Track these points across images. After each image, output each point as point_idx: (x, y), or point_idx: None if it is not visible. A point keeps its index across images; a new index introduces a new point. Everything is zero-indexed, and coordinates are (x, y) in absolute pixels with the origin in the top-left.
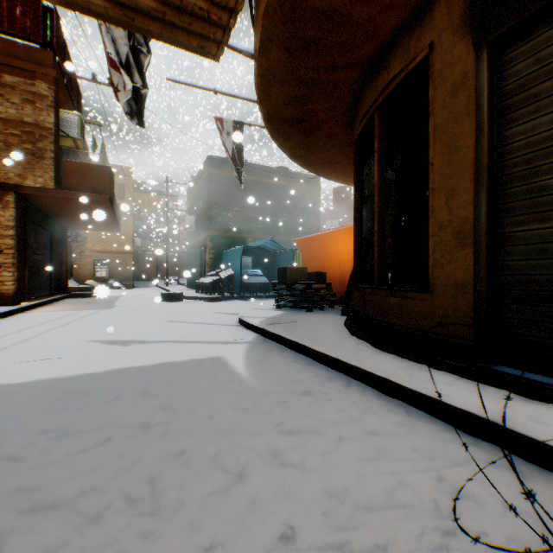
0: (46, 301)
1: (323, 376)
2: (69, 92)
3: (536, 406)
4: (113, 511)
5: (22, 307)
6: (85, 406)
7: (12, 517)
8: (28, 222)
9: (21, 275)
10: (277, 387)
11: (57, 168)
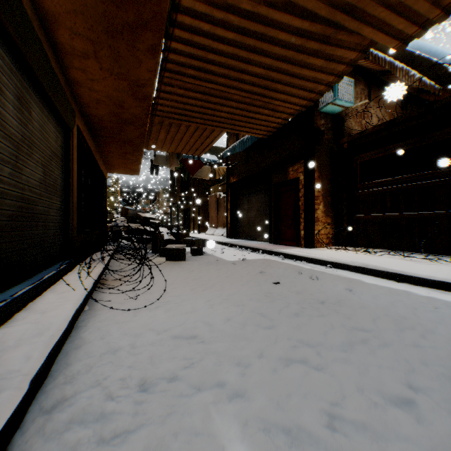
0: None
1: (61, 446)
2: None
3: (42, 304)
4: (275, 311)
5: None
6: (417, 371)
7: (311, 311)
8: None
9: None
10: (182, 400)
11: None
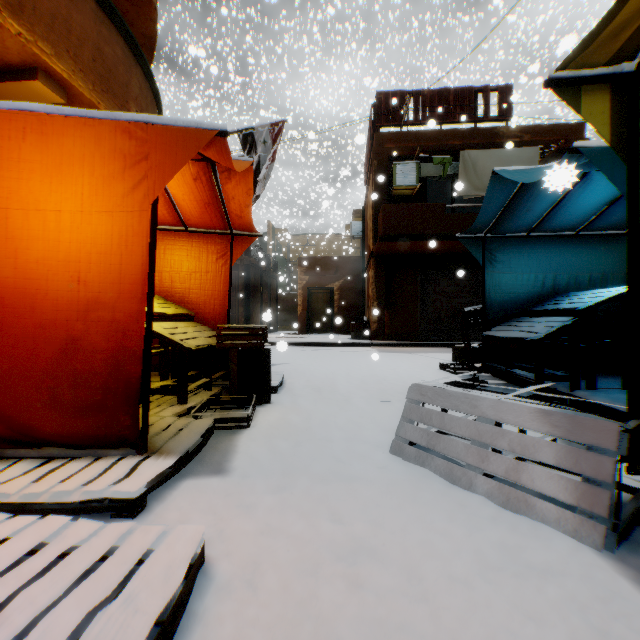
0: (440, 344)
1: None
2: (474, 109)
3: None
4: None
5: (374, 342)
6: None
7: None
8: (418, 272)
9: (383, 318)
10: None
11: (377, 227)
